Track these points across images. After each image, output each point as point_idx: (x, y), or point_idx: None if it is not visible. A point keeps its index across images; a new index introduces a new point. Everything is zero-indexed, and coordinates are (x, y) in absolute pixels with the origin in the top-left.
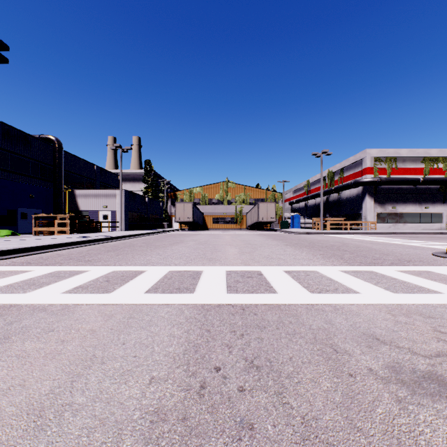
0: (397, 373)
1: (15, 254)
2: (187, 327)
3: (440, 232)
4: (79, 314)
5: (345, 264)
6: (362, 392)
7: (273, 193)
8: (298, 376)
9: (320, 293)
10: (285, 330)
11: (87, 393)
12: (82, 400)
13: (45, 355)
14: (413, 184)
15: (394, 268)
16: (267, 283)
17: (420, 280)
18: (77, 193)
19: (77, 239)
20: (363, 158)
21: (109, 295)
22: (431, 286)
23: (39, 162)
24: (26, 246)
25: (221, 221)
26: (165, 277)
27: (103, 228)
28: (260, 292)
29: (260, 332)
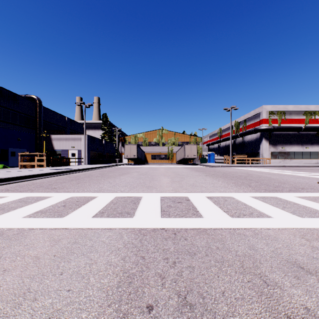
0: None
1: None
2: (124, 254)
3: (317, 165)
4: (30, 239)
5: (253, 191)
6: None
7: (195, 137)
8: (234, 318)
9: (239, 217)
10: (214, 257)
11: None
12: None
13: None
14: (297, 130)
15: (293, 194)
16: (193, 208)
17: (317, 205)
18: (52, 137)
19: (50, 171)
20: (261, 112)
21: (62, 219)
22: None
23: (24, 114)
24: (9, 176)
25: (157, 157)
26: (111, 202)
27: (72, 163)
28: (188, 216)
29: (190, 259)
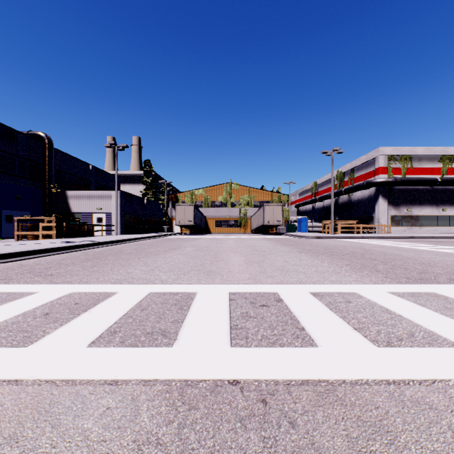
0: None
1: None
2: None
3: None
4: None
5: (388, 280)
6: None
7: (279, 195)
8: None
9: (392, 346)
10: None
11: None
12: None
13: None
14: (430, 184)
15: None
16: (293, 320)
17: None
18: (69, 194)
19: (57, 245)
20: (376, 157)
21: (23, 350)
22: None
23: (27, 160)
24: None
25: (224, 224)
26: (138, 306)
27: (97, 232)
28: (286, 342)
29: None
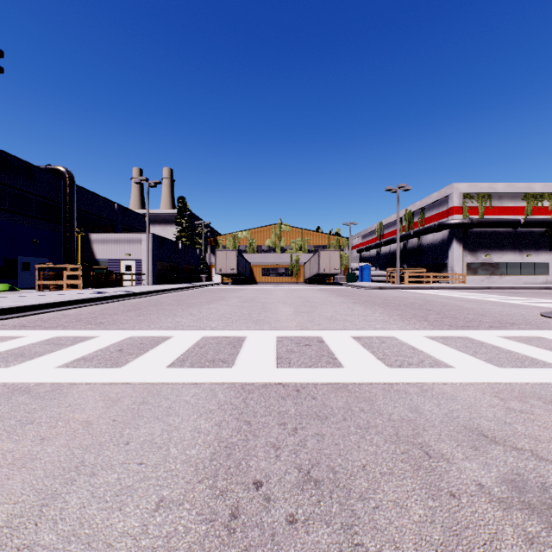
0: (520, 491)
1: (8, 315)
2: (219, 418)
3: (546, 286)
4: (73, 398)
5: (430, 327)
6: (473, 524)
7: (337, 238)
8: (376, 496)
9: (401, 368)
10: (355, 422)
11: (60, 527)
12: (50, 539)
13: (12, 461)
14: (512, 226)
15: (494, 333)
16: (329, 354)
17: (530, 349)
18: (92, 237)
19: (90, 296)
20: (450, 194)
21: (119, 370)
22: (546, 358)
23: (45, 199)
24: (23, 304)
25: (272, 272)
26: (196, 345)
27: (126, 282)
28: (320, 366)
29: (320, 424)
